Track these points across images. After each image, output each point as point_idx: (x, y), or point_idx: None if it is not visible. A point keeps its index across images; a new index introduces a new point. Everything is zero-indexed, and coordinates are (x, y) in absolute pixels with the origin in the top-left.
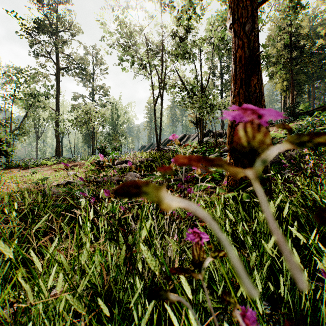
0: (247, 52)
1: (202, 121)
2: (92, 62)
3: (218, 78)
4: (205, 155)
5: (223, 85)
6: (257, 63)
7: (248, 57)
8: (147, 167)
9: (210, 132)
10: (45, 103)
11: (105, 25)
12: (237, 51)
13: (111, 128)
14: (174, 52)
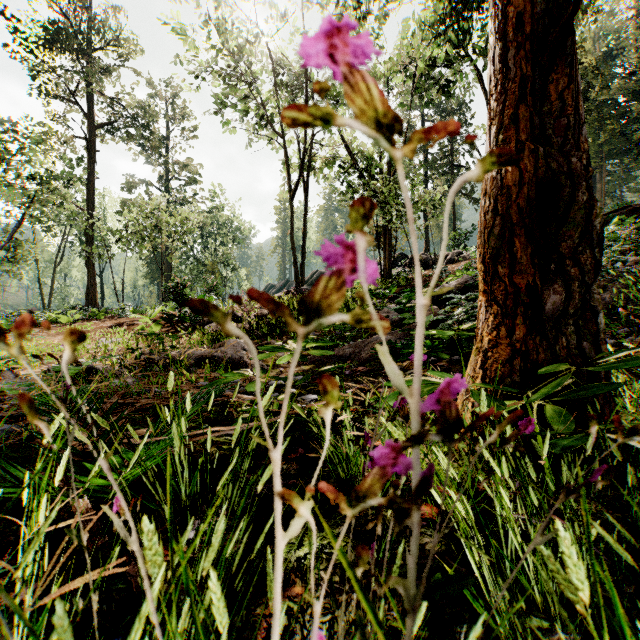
0: (540, 3)
1: (390, 235)
2: (166, 114)
3: (419, 151)
4: (399, 302)
5: (430, 166)
6: (568, 32)
7: (541, 16)
8: (274, 329)
9: (404, 258)
10: (64, 195)
11: (186, 30)
12: (509, 3)
13: (204, 250)
14: (333, 90)
